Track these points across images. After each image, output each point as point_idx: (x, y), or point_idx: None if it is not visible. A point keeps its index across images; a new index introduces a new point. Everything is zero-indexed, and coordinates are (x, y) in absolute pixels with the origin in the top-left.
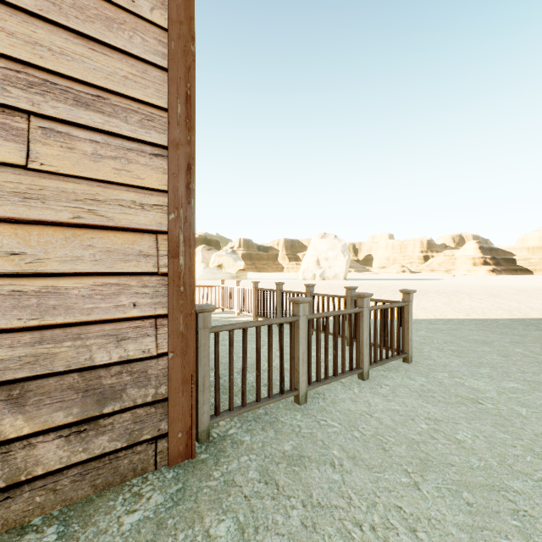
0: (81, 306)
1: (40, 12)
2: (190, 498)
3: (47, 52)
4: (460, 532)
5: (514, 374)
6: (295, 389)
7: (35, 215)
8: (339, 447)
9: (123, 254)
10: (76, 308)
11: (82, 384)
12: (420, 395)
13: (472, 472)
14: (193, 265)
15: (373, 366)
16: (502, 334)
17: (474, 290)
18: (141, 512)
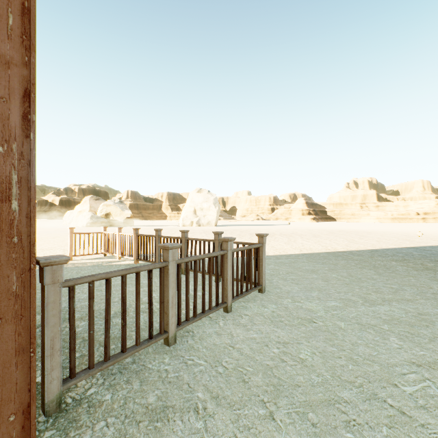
0: None
1: None
2: None
3: None
4: None
5: (333, 295)
6: (165, 331)
7: None
8: (203, 388)
9: None
10: None
11: None
12: (272, 320)
13: (313, 389)
14: (33, 211)
15: (236, 299)
16: (323, 264)
17: (304, 233)
18: None
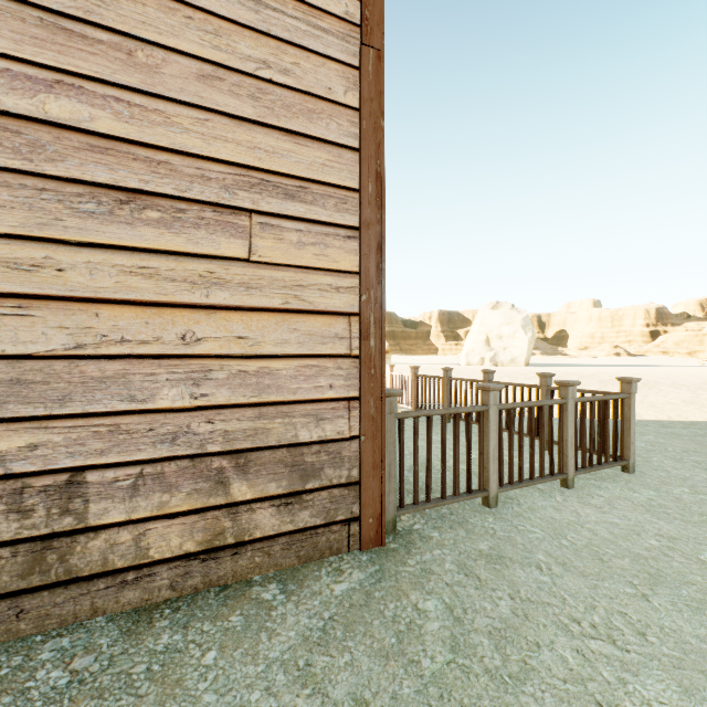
0: (289, 386)
1: (258, 118)
2: (390, 578)
3: (264, 154)
4: (700, 643)
5: None
6: (484, 489)
7: (255, 303)
8: (544, 552)
9: (321, 337)
10: (285, 388)
11: (289, 459)
12: (647, 509)
13: None
14: (383, 347)
15: (581, 472)
16: None
17: None
18: (347, 584)
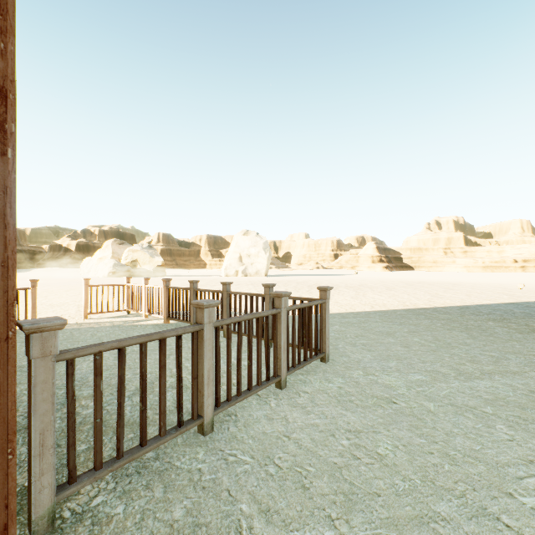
0: None
1: None
2: None
3: None
4: None
5: (417, 365)
6: (199, 416)
7: None
8: (249, 496)
9: None
10: None
11: None
12: (339, 400)
13: (398, 500)
14: (11, 257)
15: (292, 371)
16: (401, 324)
17: (375, 284)
18: None
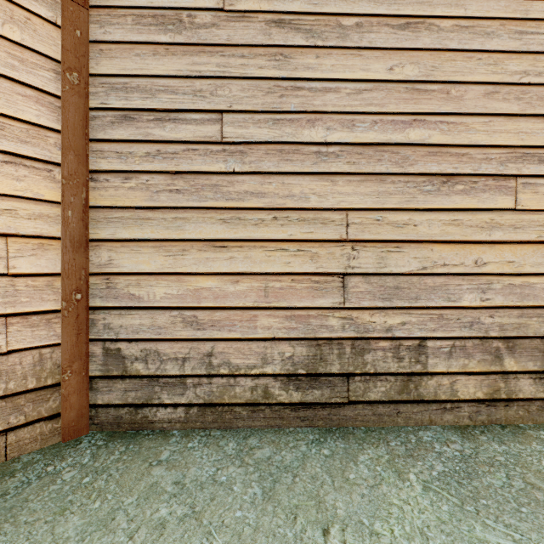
0: (541, 296)
1: (520, 112)
2: None
3: (524, 135)
4: None
5: None
6: None
7: (518, 238)
8: None
9: None
10: (538, 296)
11: (541, 347)
12: None
13: None
14: None
15: None
16: None
17: None
18: None
